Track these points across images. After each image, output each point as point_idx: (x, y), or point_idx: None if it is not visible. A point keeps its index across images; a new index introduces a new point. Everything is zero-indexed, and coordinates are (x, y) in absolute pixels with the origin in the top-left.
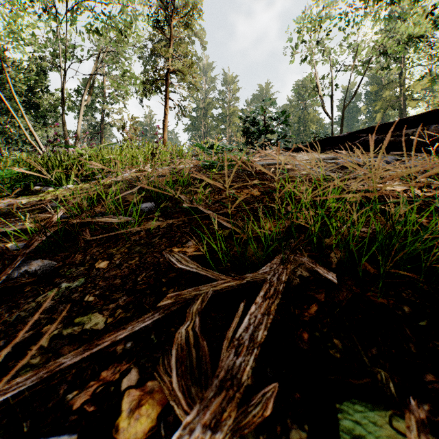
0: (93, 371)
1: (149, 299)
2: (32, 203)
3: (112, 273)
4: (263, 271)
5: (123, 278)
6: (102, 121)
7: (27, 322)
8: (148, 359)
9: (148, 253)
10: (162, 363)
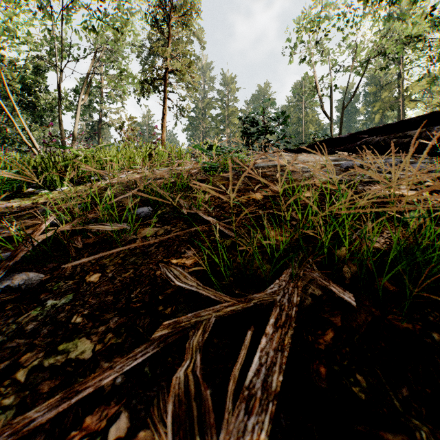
0: (76, 415)
1: (144, 320)
2: (23, 207)
3: (103, 288)
4: (271, 290)
5: (115, 295)
6: (100, 120)
7: (5, 348)
8: (141, 399)
9: (144, 264)
10: (157, 405)
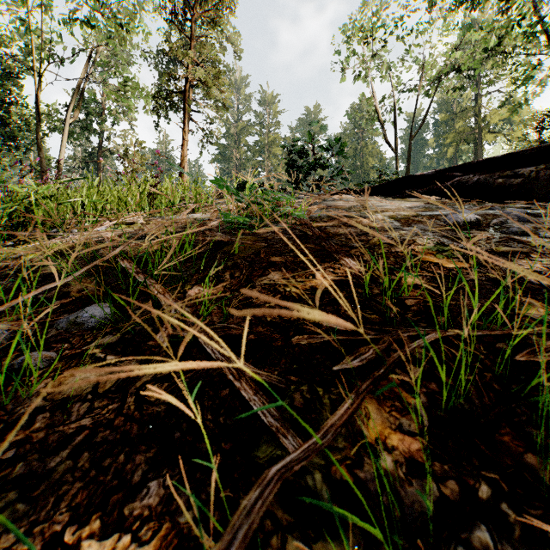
0: None
1: None
2: None
3: None
4: None
5: None
6: (100, 146)
7: None
8: None
9: None
10: None
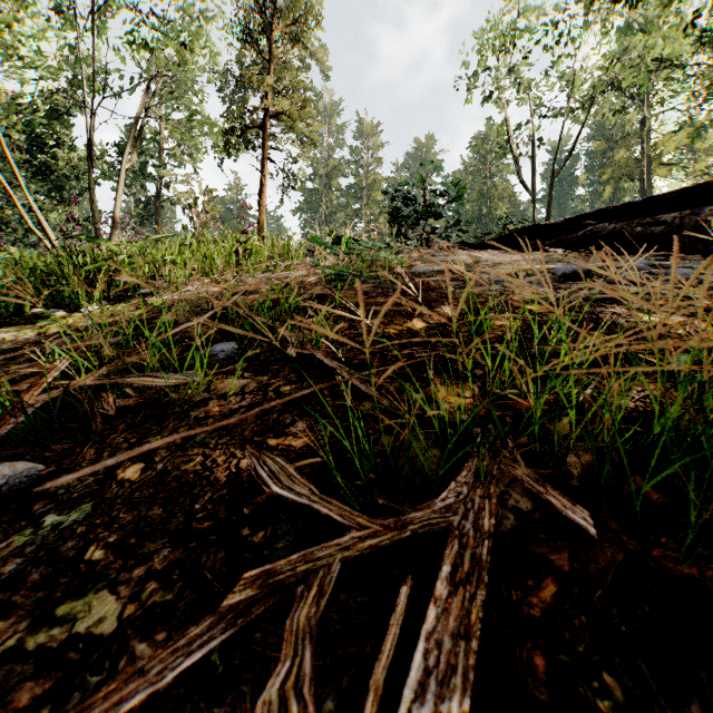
0: None
1: (215, 556)
2: (20, 341)
3: (147, 491)
4: (442, 503)
5: (166, 505)
6: (158, 195)
7: None
8: None
9: (220, 447)
10: None
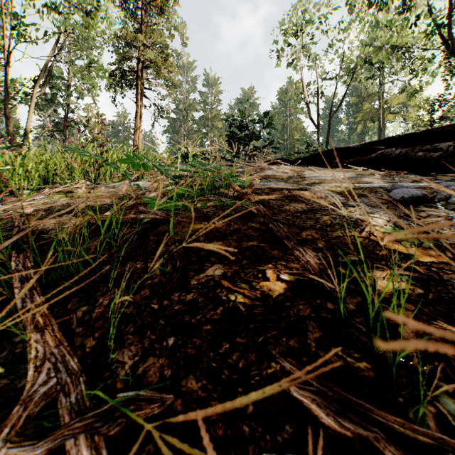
0: None
1: None
2: None
3: None
4: None
5: None
6: (65, 117)
7: None
8: None
9: None
10: None
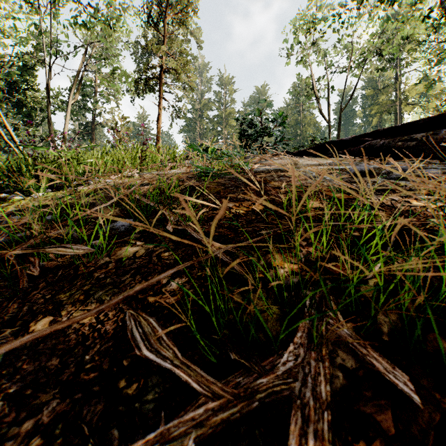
0: None
1: (94, 408)
2: None
3: (50, 343)
4: (284, 368)
5: (63, 355)
6: (93, 120)
7: None
8: None
9: None
10: None
